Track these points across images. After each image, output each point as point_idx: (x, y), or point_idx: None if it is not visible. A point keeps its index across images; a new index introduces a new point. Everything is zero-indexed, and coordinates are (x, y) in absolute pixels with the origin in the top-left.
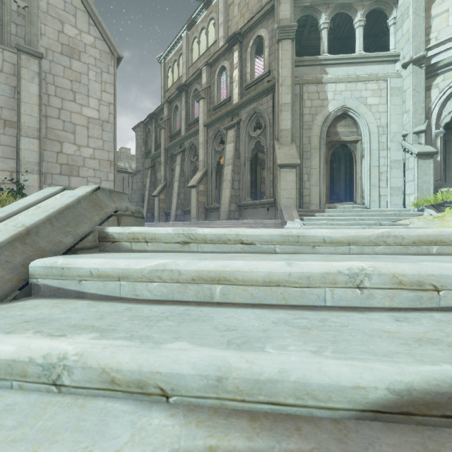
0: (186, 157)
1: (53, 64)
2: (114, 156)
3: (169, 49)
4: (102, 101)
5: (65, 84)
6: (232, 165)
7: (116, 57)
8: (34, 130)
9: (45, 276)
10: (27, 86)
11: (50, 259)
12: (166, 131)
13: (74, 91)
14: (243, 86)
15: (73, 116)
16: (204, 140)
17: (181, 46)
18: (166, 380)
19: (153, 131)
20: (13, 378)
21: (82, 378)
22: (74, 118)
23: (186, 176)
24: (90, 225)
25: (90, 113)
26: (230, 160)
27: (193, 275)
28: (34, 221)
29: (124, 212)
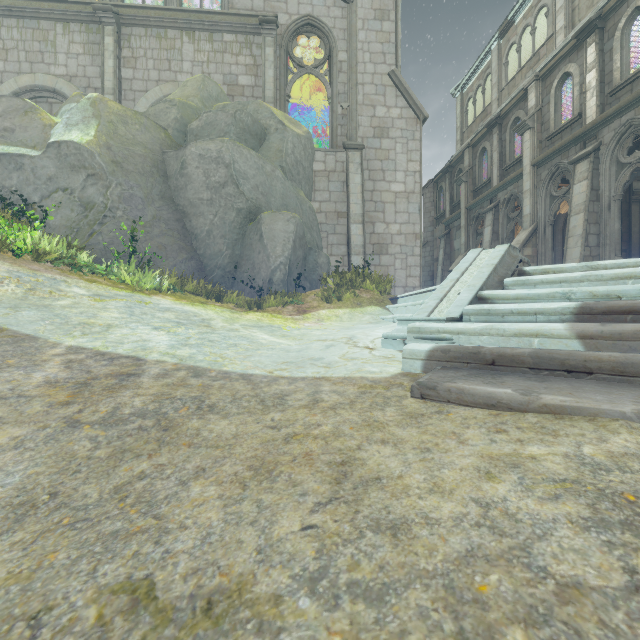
0: (500, 214)
1: (367, 150)
2: (419, 228)
3: (470, 75)
4: (407, 172)
5: (376, 166)
6: (585, 213)
7: (421, 120)
8: (359, 216)
9: (513, 285)
10: (353, 178)
11: (514, 277)
12: (467, 184)
13: (383, 170)
14: (605, 92)
15: (382, 195)
16: (532, 186)
17: (489, 63)
18: (619, 293)
19: (447, 189)
20: (548, 299)
21: (580, 296)
22: (383, 197)
23: (499, 240)
24: (514, 266)
25: (397, 188)
26: (581, 206)
27: (611, 276)
28: (496, 262)
29: (524, 261)
